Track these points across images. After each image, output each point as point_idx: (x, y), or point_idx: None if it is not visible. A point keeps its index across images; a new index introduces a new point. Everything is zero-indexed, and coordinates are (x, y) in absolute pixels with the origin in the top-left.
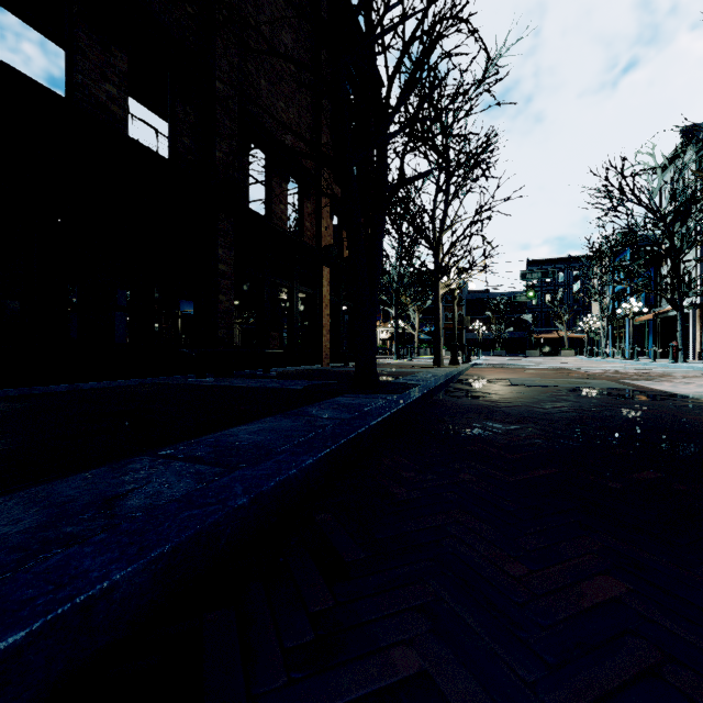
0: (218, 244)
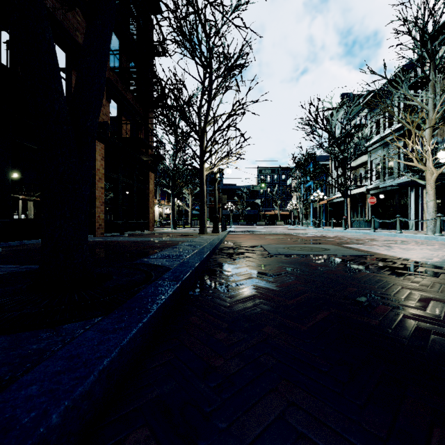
0: None
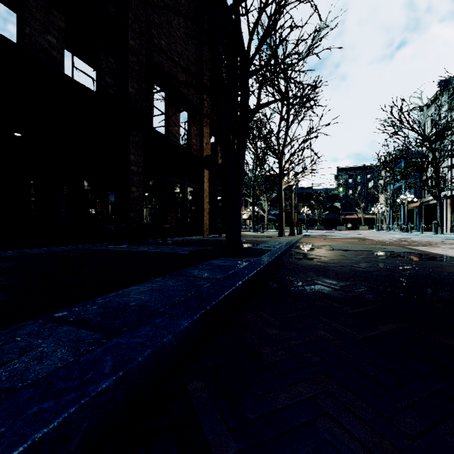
0: (130, 152)
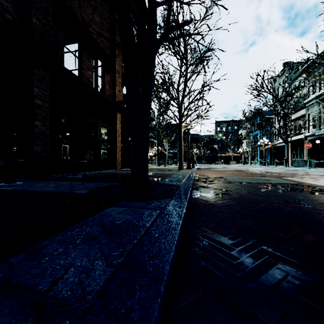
0: (34, 84)
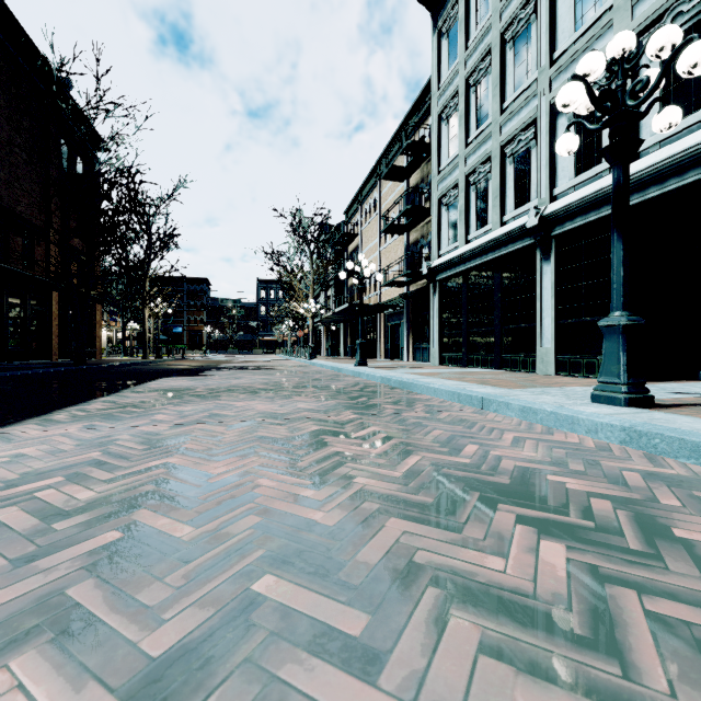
0: None
